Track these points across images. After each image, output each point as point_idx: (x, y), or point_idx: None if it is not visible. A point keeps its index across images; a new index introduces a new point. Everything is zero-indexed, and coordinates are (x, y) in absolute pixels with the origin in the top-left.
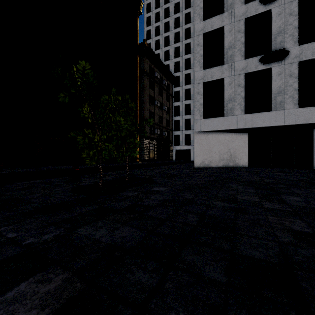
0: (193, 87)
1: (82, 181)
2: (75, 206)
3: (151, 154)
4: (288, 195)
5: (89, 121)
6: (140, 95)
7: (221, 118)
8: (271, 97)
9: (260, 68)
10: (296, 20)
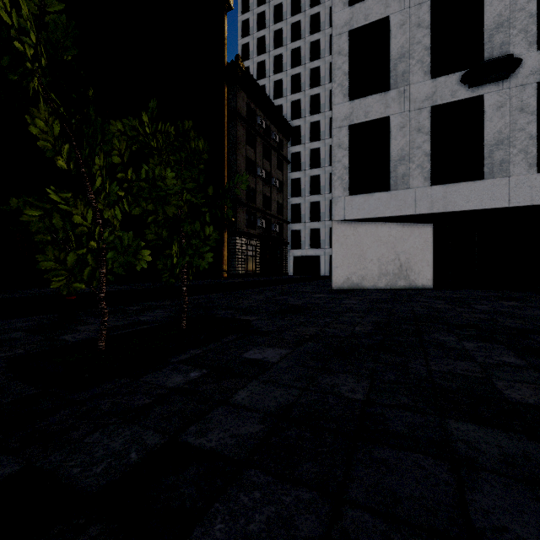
0: (325, 145)
1: (78, 327)
2: None
3: (250, 265)
4: None
5: (58, 163)
6: (229, 156)
7: (384, 194)
8: (484, 152)
9: (460, 96)
10: (533, 2)
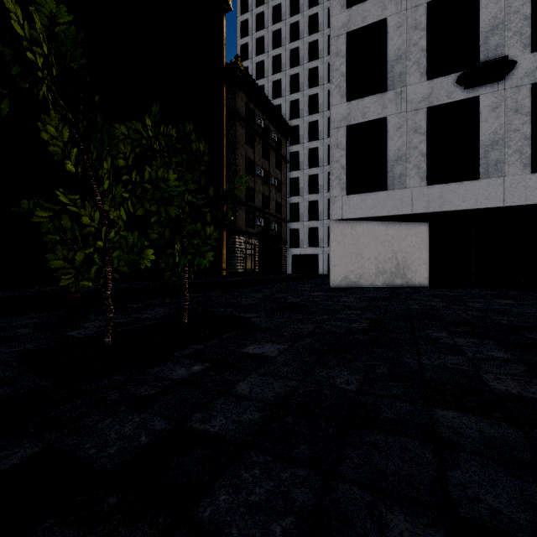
0: (323, 145)
1: (82, 324)
2: None
3: (249, 263)
4: None
5: (67, 167)
6: (228, 156)
7: (381, 193)
8: (479, 152)
9: (456, 97)
10: (527, 4)
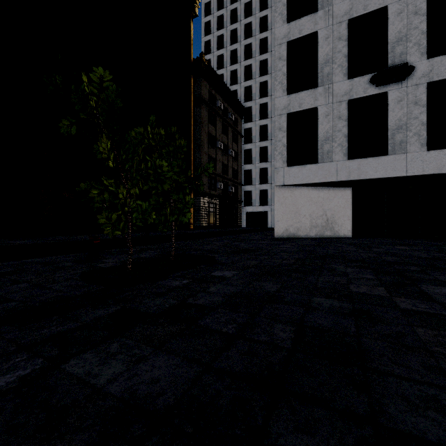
0: (272, 122)
1: (103, 260)
2: (78, 307)
3: (211, 219)
4: (430, 284)
5: (109, 165)
6: (195, 133)
7: (313, 165)
8: (388, 134)
9: (370, 92)
10: (424, 22)
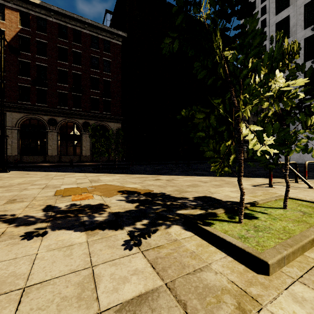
0: None
1: None
2: None
3: (245, 154)
4: None
5: None
6: None
7: None
8: None
9: None
10: None
